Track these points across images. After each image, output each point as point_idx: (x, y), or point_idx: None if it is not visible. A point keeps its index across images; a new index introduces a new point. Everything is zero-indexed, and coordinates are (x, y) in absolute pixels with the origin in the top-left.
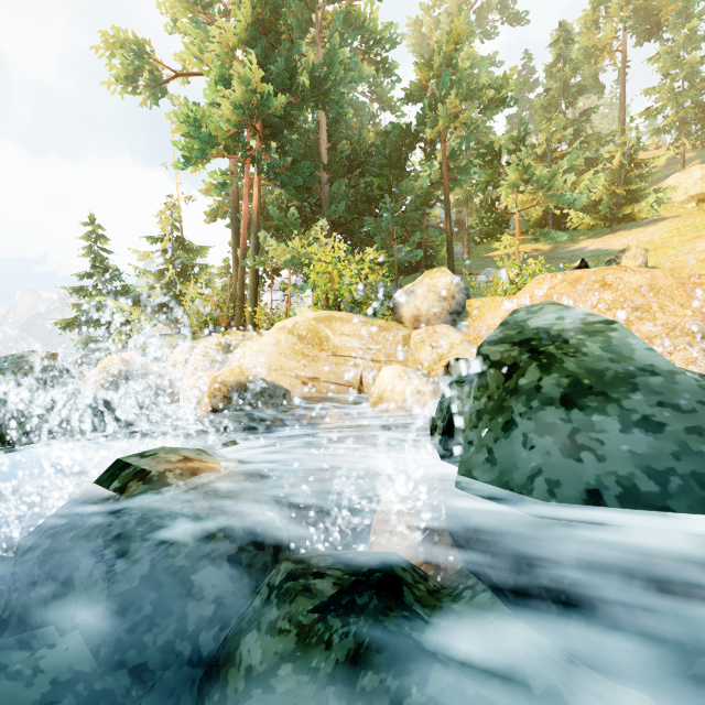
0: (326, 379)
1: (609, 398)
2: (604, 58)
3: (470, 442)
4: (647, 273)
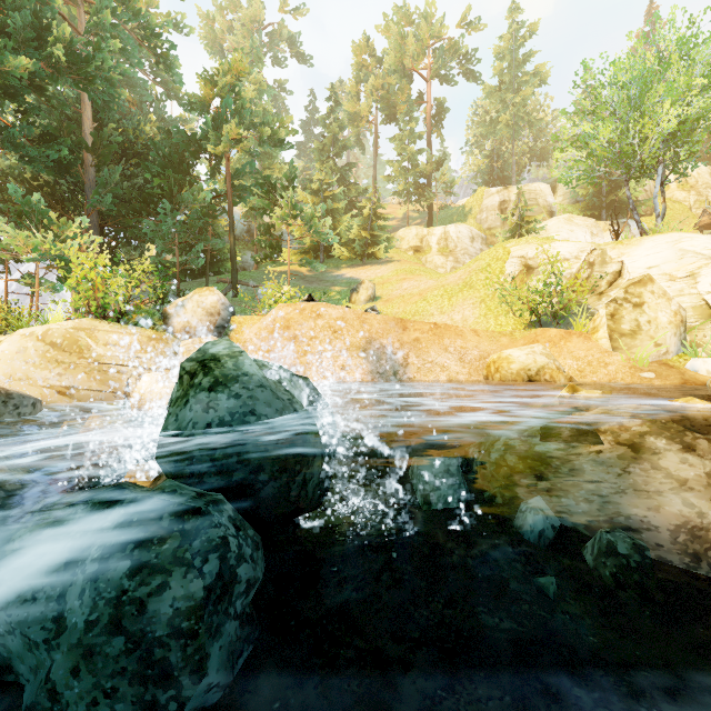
0: (87, 387)
1: (227, 386)
2: (364, 125)
3: (171, 413)
4: (341, 309)
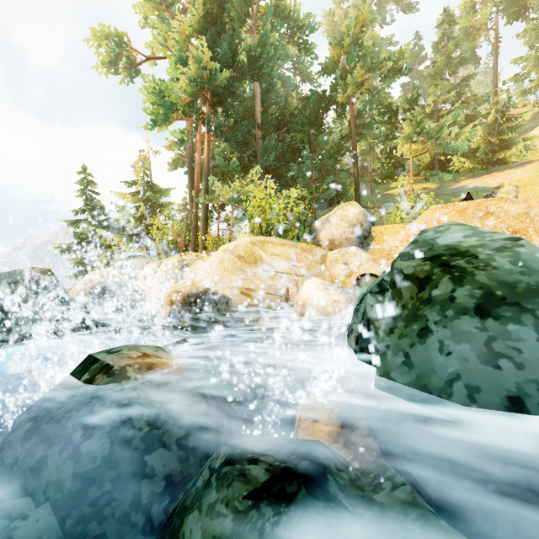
0: (260, 290)
1: (523, 308)
2: (480, 36)
3: (387, 346)
4: (524, 203)
